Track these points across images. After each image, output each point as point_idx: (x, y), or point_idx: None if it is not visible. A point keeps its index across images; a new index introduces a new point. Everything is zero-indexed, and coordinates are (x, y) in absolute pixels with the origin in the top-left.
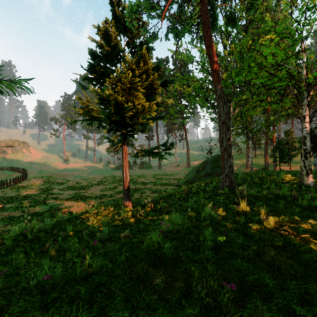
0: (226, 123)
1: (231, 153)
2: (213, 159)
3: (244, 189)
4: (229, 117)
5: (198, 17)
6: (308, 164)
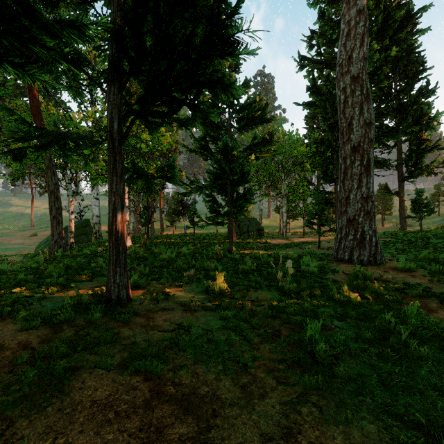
0: (55, 193)
1: (61, 221)
2: (78, 225)
3: (47, 250)
4: (58, 187)
5: None
6: (127, 229)
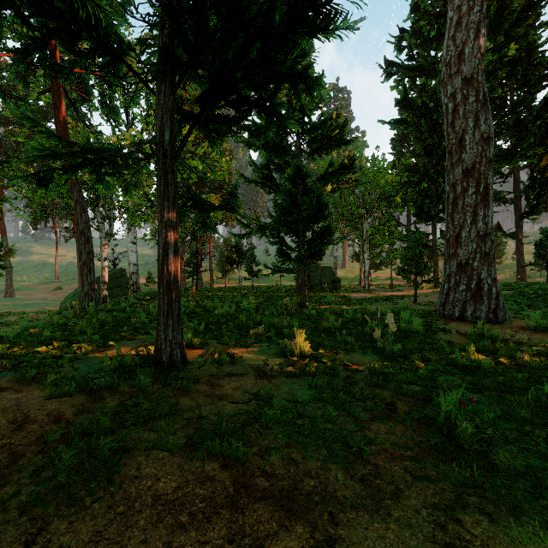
0: (86, 234)
1: (93, 268)
2: (112, 276)
3: (76, 303)
4: (89, 227)
5: (49, 91)
6: None
